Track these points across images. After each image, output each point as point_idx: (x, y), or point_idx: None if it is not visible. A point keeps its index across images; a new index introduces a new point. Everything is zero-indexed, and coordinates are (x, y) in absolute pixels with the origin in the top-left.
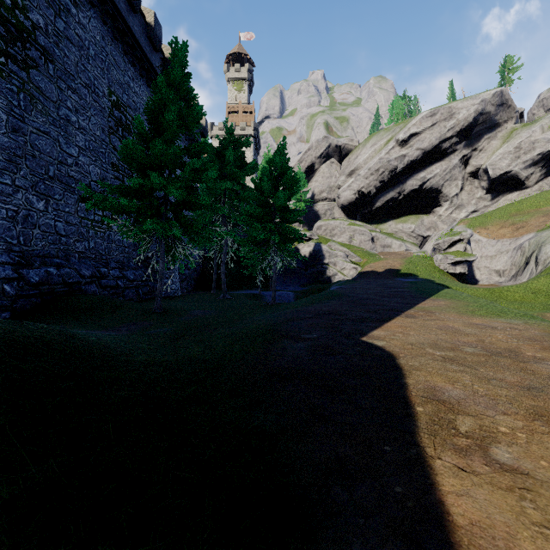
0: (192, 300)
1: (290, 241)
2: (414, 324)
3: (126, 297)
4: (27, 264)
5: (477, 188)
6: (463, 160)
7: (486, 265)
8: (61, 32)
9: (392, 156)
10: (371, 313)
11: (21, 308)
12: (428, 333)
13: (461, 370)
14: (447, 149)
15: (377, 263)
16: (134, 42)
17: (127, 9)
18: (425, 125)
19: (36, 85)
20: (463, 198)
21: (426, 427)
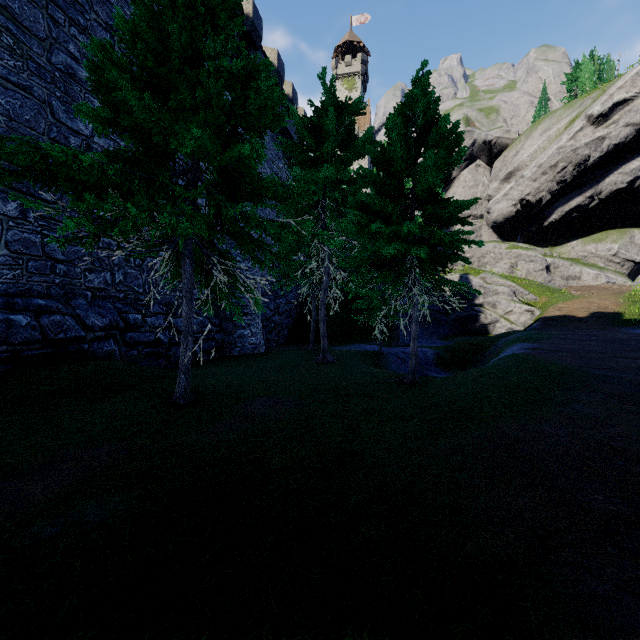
0: (271, 364)
1: (445, 259)
2: None
3: (172, 359)
4: None
5: None
6: None
7: None
8: None
9: (580, 142)
10: None
11: None
12: None
13: None
14: None
15: (570, 303)
16: None
17: None
18: None
19: (0, 2)
20: None
21: None
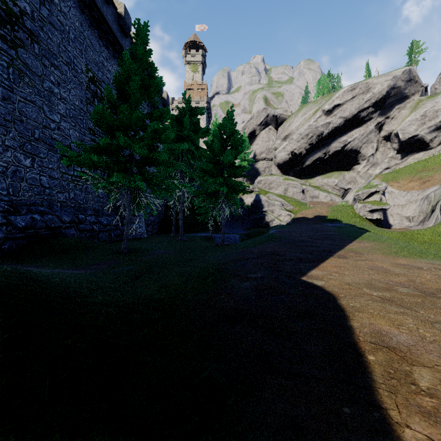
0: (154, 241)
1: (236, 192)
2: (347, 264)
3: (100, 239)
4: (15, 211)
5: (389, 149)
6: (378, 126)
7: (398, 213)
8: (45, 18)
9: (319, 124)
10: (307, 253)
11: (9, 248)
12: (361, 273)
13: (401, 312)
14: (364, 118)
15: (308, 211)
16: (107, 28)
17: (101, 1)
18: (347, 97)
19: (23, 61)
20: (378, 157)
21: (383, 381)
